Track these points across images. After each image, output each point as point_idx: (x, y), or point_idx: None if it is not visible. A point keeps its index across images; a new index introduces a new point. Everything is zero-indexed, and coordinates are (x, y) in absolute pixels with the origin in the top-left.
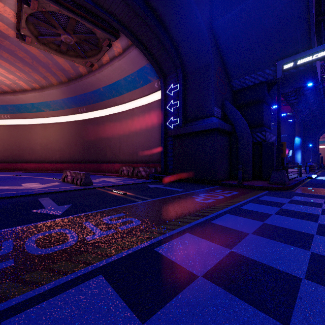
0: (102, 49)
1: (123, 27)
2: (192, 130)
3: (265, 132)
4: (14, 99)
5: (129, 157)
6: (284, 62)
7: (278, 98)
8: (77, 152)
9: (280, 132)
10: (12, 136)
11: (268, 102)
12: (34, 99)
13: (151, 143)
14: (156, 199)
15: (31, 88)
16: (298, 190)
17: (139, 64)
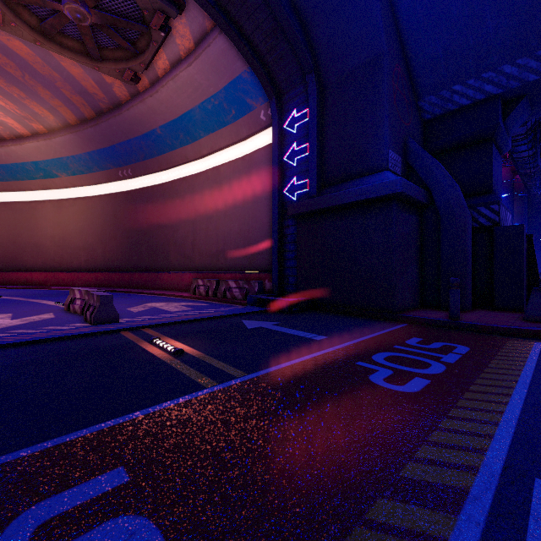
0: (151, 39)
1: None
2: (339, 200)
3: (498, 204)
4: (3, 155)
5: (211, 261)
6: None
7: None
8: (117, 251)
9: None
10: (2, 223)
11: (500, 142)
12: (38, 154)
13: (253, 233)
14: (257, 375)
15: (31, 131)
16: None
17: (229, 73)
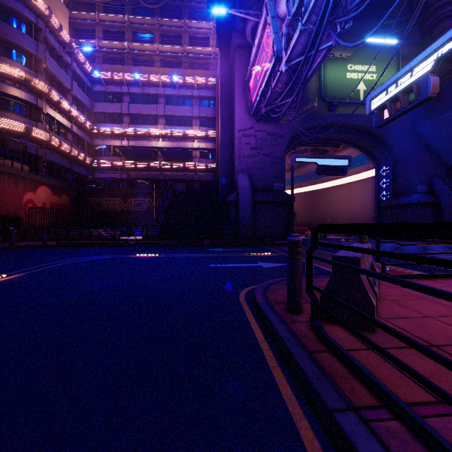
0: (328, 152)
1: (344, 142)
2: (398, 203)
3: None
4: None
5: (347, 222)
6: None
7: None
8: (300, 217)
9: None
10: None
11: None
12: None
13: (367, 211)
14: None
15: None
16: None
17: (356, 154)
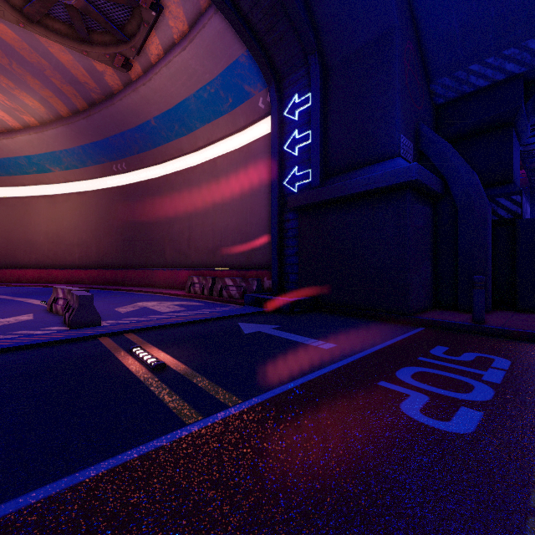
0: (142, 19)
1: None
2: (345, 191)
3: (521, 195)
4: None
5: (208, 257)
6: None
7: None
8: (111, 247)
9: None
10: None
11: (520, 128)
12: (31, 148)
13: (251, 228)
14: (254, 402)
15: (22, 124)
16: None
17: (225, 57)
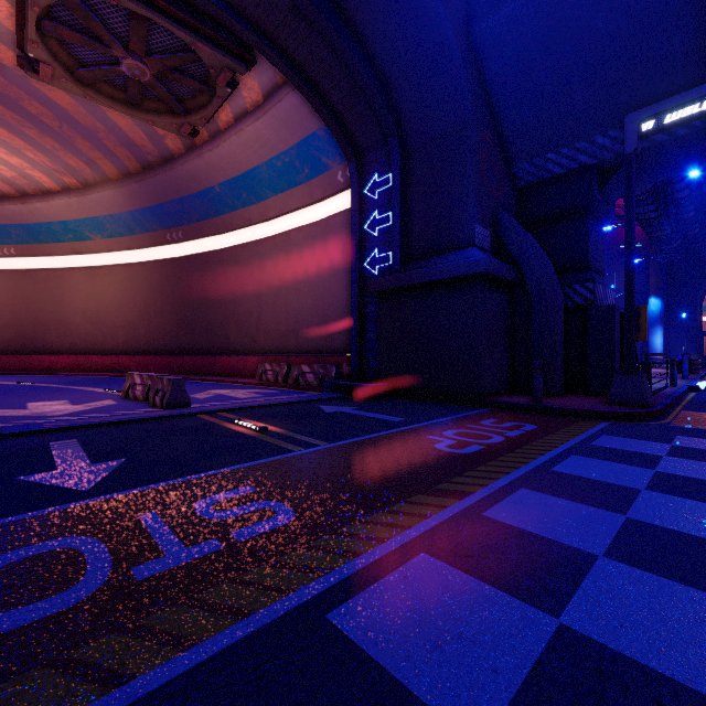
0: (216, 94)
1: (264, 40)
2: (423, 278)
3: (593, 282)
4: (25, 213)
5: (280, 342)
6: (643, 115)
7: (627, 202)
8: (164, 329)
9: (633, 283)
10: (20, 294)
11: (599, 213)
12: (69, 213)
13: (329, 311)
14: (337, 444)
15: (61, 186)
16: (680, 419)
17: (302, 129)
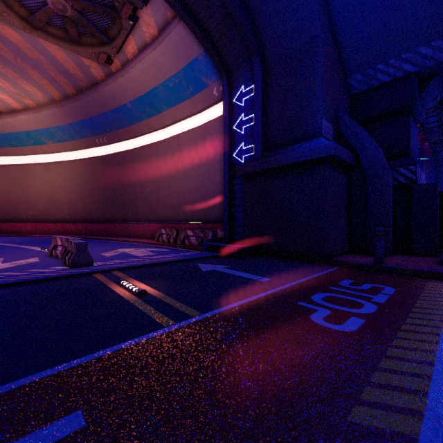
0: (122, 27)
1: None
2: (280, 162)
3: (415, 165)
4: (0, 125)
5: (173, 213)
6: None
7: None
8: (94, 205)
9: None
10: None
11: (416, 113)
12: (29, 125)
13: (207, 190)
14: (210, 314)
15: (23, 106)
16: None
17: (187, 56)
